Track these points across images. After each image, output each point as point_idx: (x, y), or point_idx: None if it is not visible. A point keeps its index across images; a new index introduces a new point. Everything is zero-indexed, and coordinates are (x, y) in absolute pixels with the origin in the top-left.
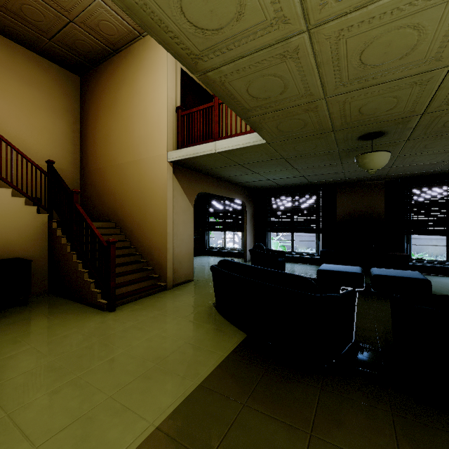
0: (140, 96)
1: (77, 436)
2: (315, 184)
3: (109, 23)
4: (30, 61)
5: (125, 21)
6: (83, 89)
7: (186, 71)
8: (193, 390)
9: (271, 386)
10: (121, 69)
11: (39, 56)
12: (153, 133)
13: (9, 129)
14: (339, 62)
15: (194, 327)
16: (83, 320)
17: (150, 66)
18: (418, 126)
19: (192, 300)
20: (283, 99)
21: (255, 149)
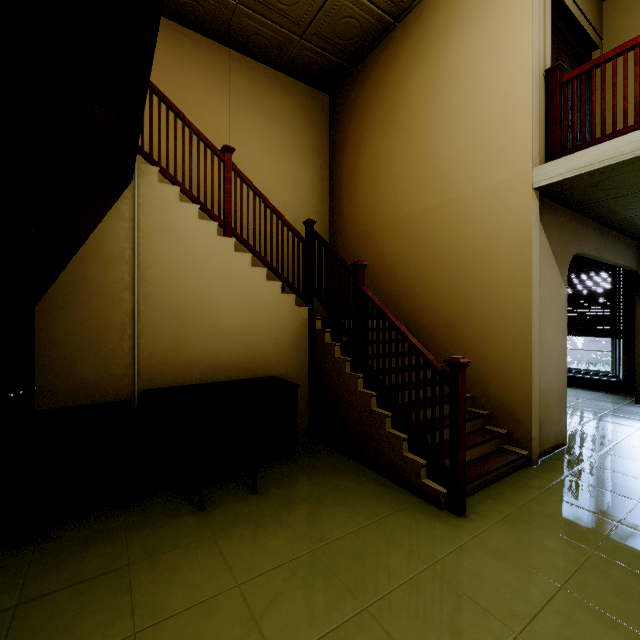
0: (454, 77)
1: None
2: None
3: None
4: (273, 84)
5: None
6: (335, 111)
7: None
8: None
9: None
10: (407, 46)
11: (282, 74)
12: (488, 139)
13: None
14: None
15: None
16: (418, 533)
17: (480, 6)
18: None
19: None
20: None
21: None
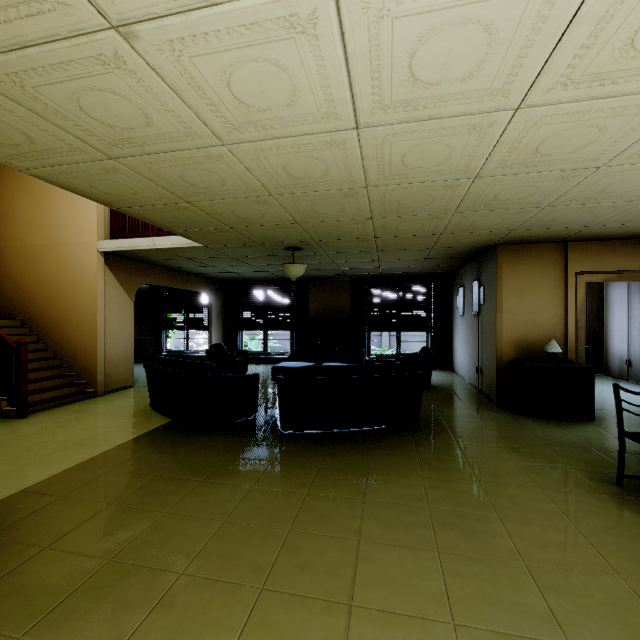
0: None
1: (6, 476)
2: (287, 278)
3: None
4: None
5: None
6: None
7: None
8: (108, 449)
9: (174, 441)
10: None
11: None
12: (78, 216)
13: None
14: (222, 214)
15: (122, 420)
16: None
17: None
18: (321, 246)
19: (126, 403)
20: (196, 225)
21: (196, 249)
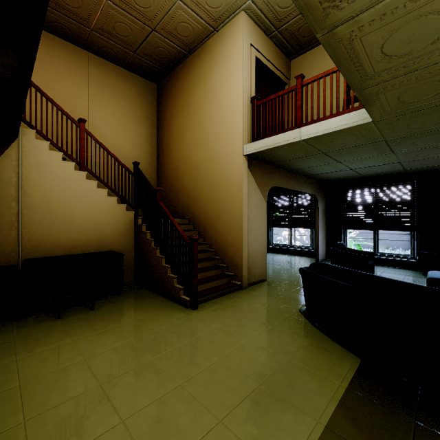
0: (214, 92)
1: None
2: (410, 171)
3: (186, 24)
4: (118, 75)
5: (201, 18)
6: (159, 95)
7: (260, 59)
8: (320, 434)
9: None
10: (194, 68)
11: (125, 70)
12: (227, 127)
13: (103, 137)
14: None
15: (288, 340)
16: (170, 317)
17: (224, 59)
18: None
19: (273, 304)
20: (431, 51)
21: (352, 132)
